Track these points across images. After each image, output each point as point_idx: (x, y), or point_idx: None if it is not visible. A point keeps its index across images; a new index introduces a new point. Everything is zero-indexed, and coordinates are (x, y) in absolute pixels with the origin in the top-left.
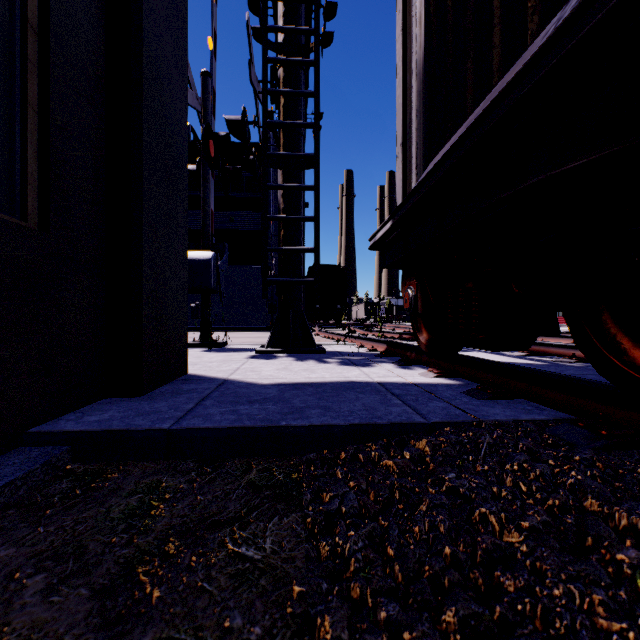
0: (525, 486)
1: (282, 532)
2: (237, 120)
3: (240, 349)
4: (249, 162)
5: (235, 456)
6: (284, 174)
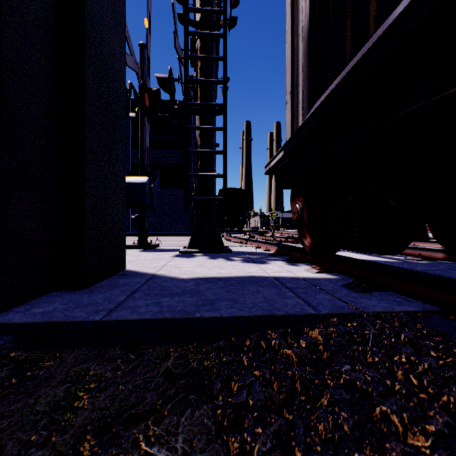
0: (419, 382)
1: (193, 428)
2: (165, 77)
3: (168, 250)
4: (175, 110)
5: (156, 343)
6: (201, 119)
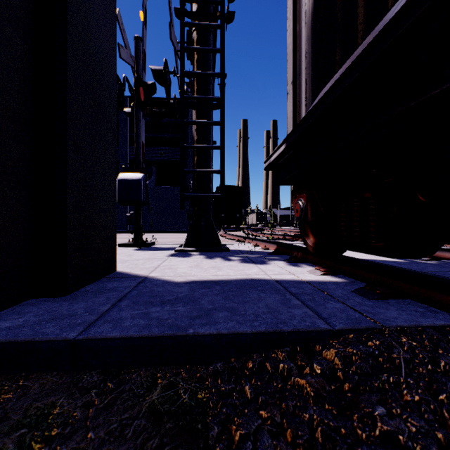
0: None
1: None
2: (160, 69)
3: (163, 248)
4: (170, 105)
5: (142, 366)
6: (197, 113)
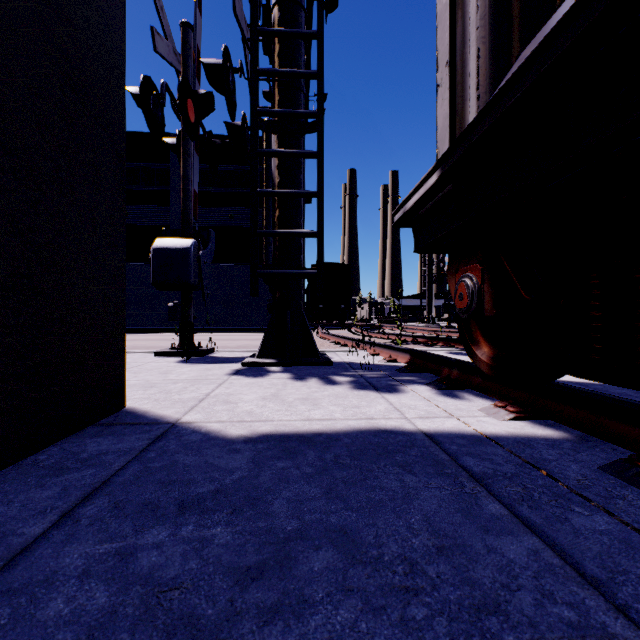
0: None
1: None
2: (217, 63)
3: (226, 358)
4: (237, 129)
5: None
6: (279, 140)
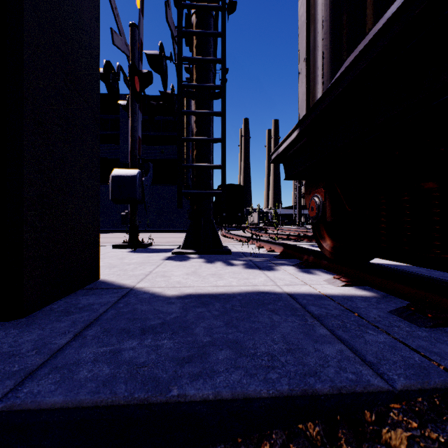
0: None
1: None
2: (155, 54)
3: (160, 249)
4: (168, 95)
5: None
6: (196, 103)
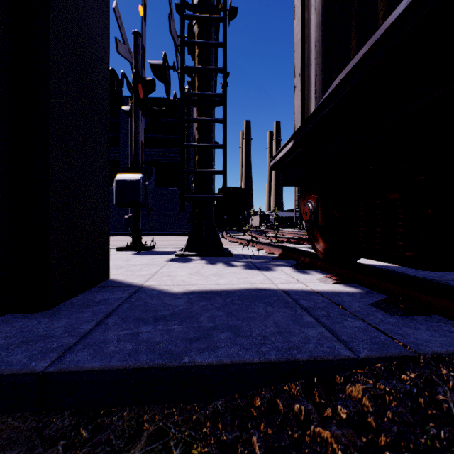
0: None
1: None
2: (159, 64)
3: (163, 252)
4: (171, 102)
5: (125, 404)
6: (198, 111)
